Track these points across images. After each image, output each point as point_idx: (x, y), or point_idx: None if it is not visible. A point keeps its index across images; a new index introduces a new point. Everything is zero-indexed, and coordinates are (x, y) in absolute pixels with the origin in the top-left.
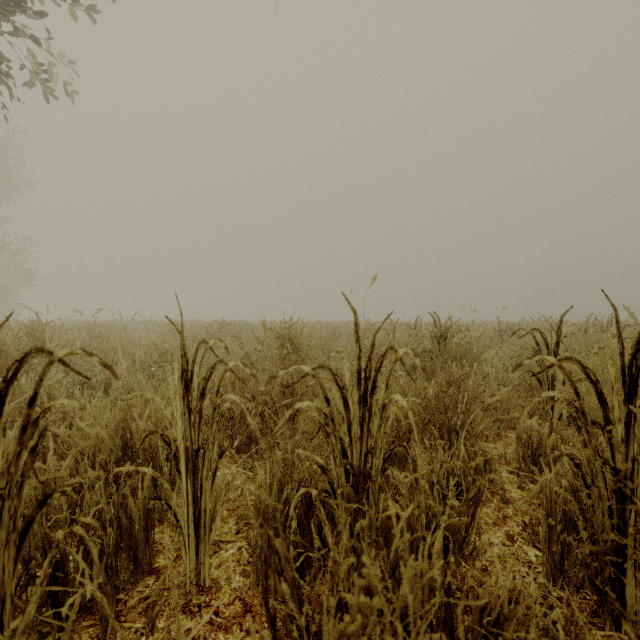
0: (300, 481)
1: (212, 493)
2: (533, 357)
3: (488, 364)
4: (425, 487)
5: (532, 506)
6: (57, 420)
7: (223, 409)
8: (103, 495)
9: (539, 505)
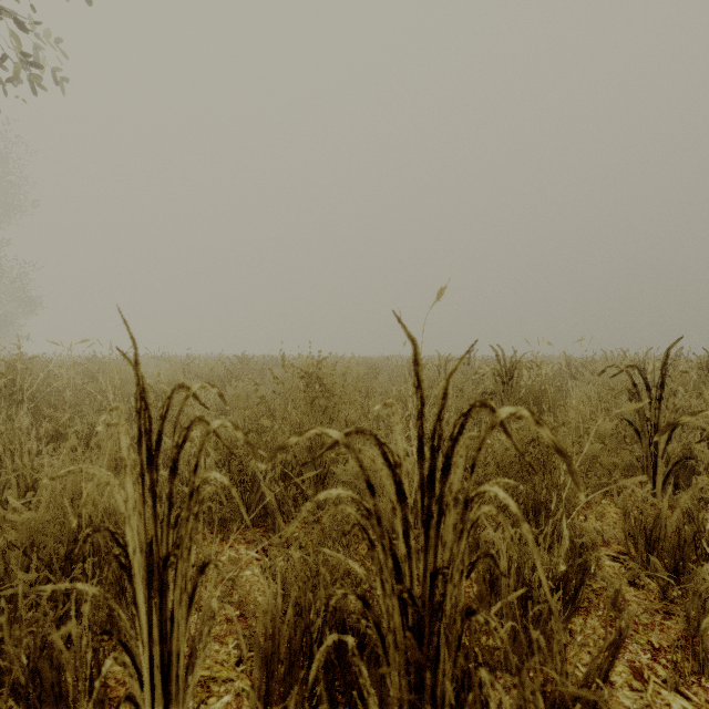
0: (328, 601)
1: (188, 628)
2: (698, 413)
3: (571, 410)
4: (541, 643)
5: (656, 616)
6: (5, 488)
7: (204, 496)
8: (7, 638)
9: (665, 614)
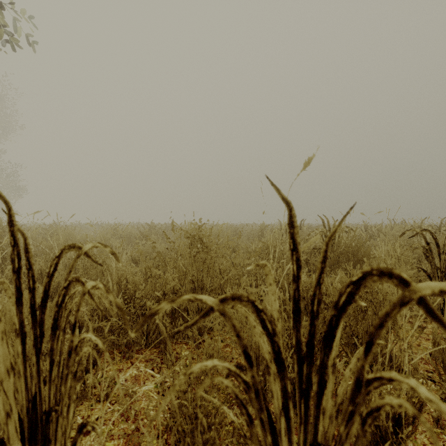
0: (204, 445)
1: None
2: None
3: (381, 261)
4: None
5: None
6: None
7: (80, 357)
8: None
9: None
